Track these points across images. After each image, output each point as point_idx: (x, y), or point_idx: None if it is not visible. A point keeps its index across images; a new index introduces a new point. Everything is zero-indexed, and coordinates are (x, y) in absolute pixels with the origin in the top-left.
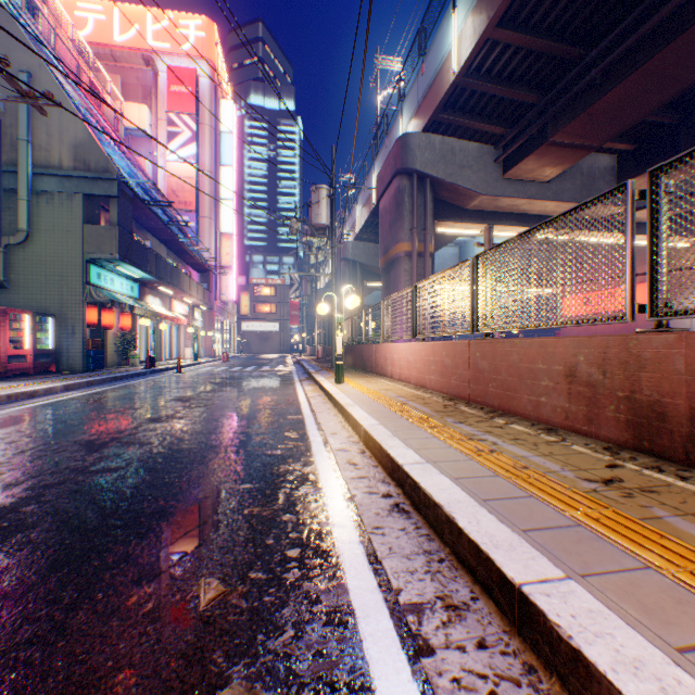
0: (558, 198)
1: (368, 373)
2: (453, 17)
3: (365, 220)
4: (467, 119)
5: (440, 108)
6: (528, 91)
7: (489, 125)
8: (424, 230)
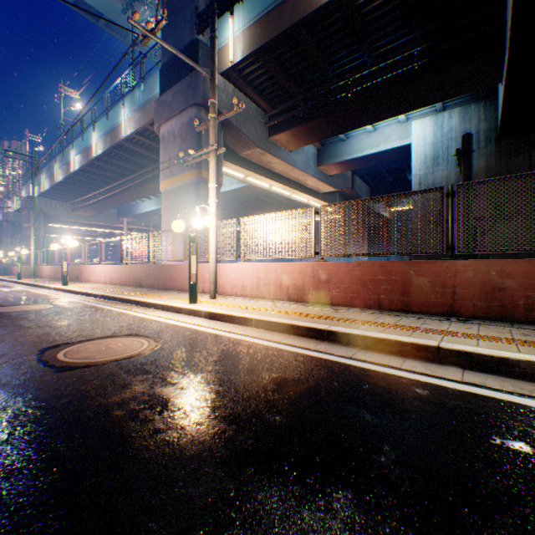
0: (96, 221)
1: (12, 275)
2: (43, 176)
3: (21, 207)
4: (56, 197)
5: (43, 194)
6: (72, 197)
7: (65, 199)
8: (40, 228)
